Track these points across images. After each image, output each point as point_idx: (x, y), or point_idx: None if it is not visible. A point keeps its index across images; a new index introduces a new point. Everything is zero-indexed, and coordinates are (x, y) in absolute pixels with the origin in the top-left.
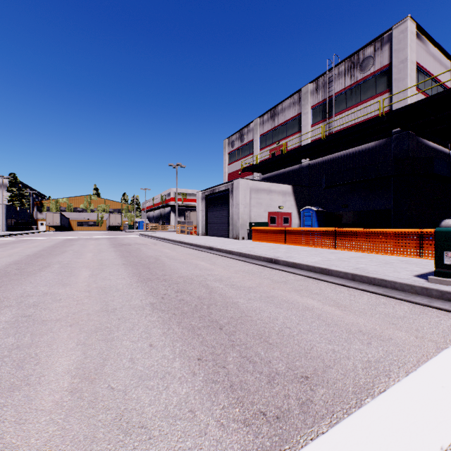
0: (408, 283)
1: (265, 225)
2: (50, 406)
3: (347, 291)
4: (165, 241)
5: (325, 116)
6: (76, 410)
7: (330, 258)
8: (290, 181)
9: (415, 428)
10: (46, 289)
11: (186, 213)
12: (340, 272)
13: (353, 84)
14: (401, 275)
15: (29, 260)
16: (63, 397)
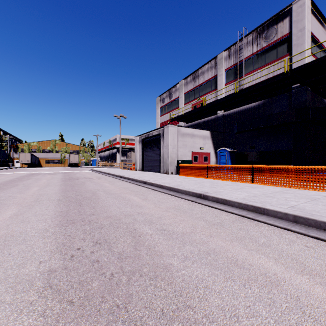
0: None
1: (189, 163)
2: None
3: (298, 239)
4: (108, 175)
5: (236, 77)
6: None
7: (256, 194)
8: (208, 128)
9: None
10: None
11: (128, 154)
12: (278, 212)
13: (259, 51)
14: None
15: None
16: None
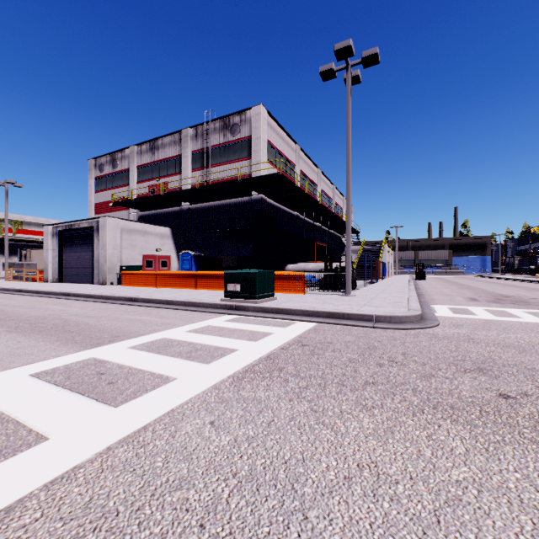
0: (209, 303)
1: (139, 269)
2: None
3: (176, 311)
4: None
5: (204, 165)
6: None
7: (182, 295)
8: (171, 223)
9: (152, 338)
10: None
11: (23, 252)
12: (178, 301)
13: (226, 143)
14: (213, 300)
15: None
16: None
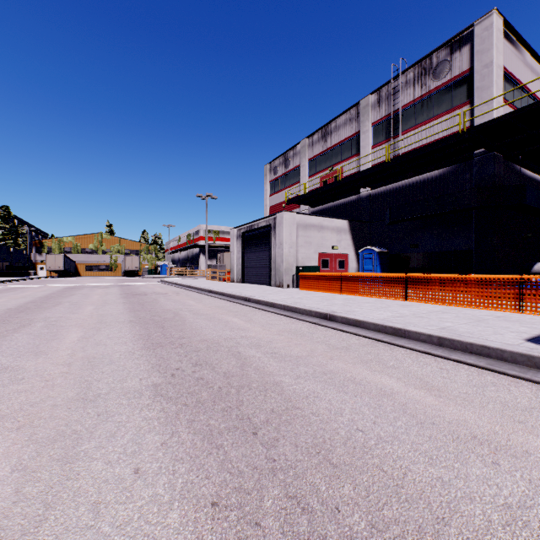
0: (523, 352)
1: (315, 270)
2: None
3: (435, 362)
4: (190, 289)
5: (389, 135)
6: None
7: (403, 314)
8: (346, 215)
9: None
10: (8, 362)
11: (218, 255)
12: (421, 334)
13: (424, 95)
14: (507, 340)
15: (6, 316)
16: None
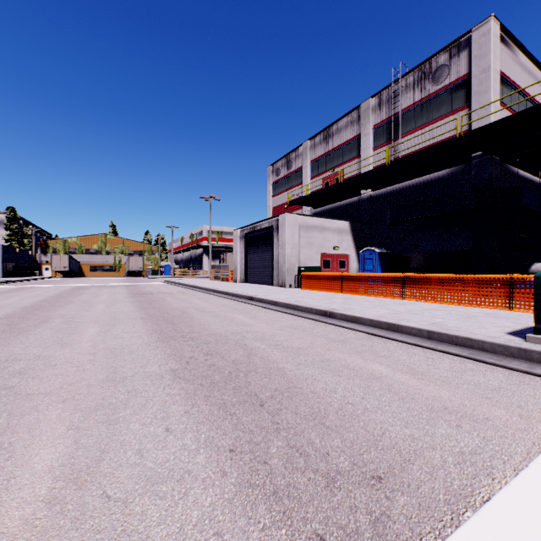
0: (501, 343)
1: (317, 270)
2: (15, 527)
3: (423, 353)
4: (195, 289)
5: (389, 138)
6: (52, 533)
7: (399, 311)
8: (347, 216)
9: None
10: (39, 351)
11: (221, 256)
12: (413, 328)
13: (424, 99)
14: (490, 333)
15: (24, 313)
16: (37, 512)
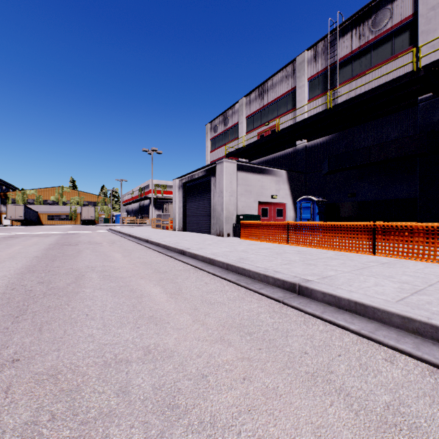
0: None
1: (256, 219)
2: None
3: None
4: (129, 238)
5: (325, 88)
6: None
7: (413, 284)
8: (282, 167)
9: None
10: None
11: (164, 206)
12: None
13: (363, 46)
14: None
15: None
16: None
